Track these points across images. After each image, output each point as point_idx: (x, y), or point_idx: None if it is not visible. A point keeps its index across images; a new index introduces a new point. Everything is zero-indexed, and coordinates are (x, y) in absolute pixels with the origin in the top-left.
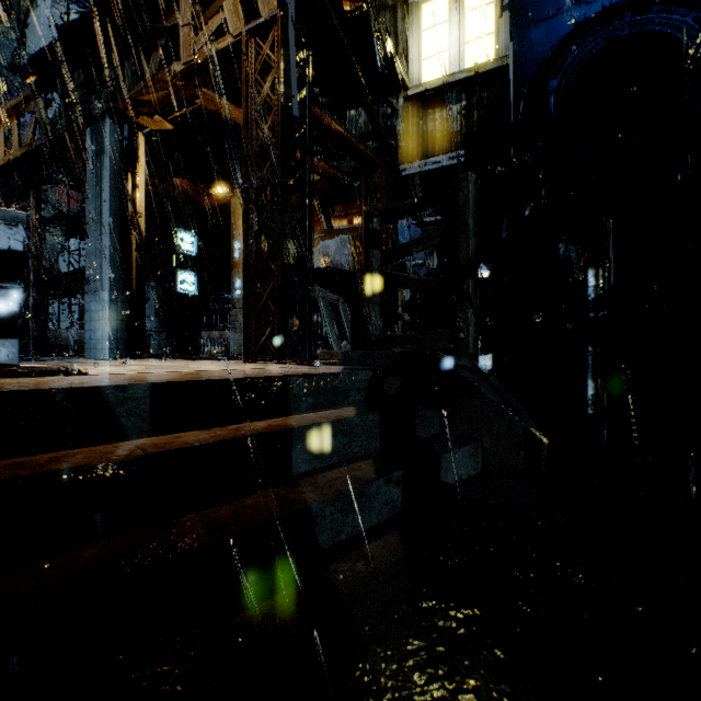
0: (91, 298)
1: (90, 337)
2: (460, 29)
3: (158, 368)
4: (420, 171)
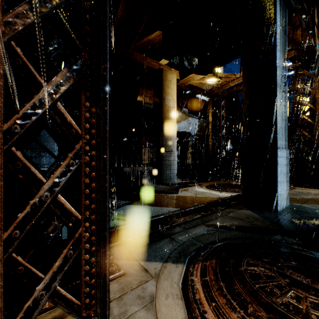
0: (281, 153)
1: (281, 190)
2: None
3: None
4: (206, 100)
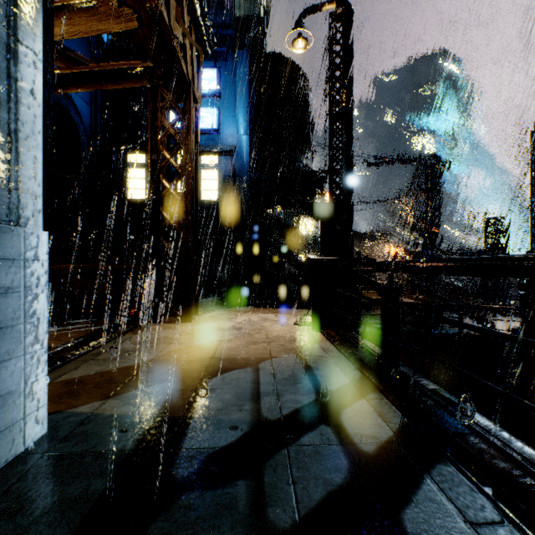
0: None
1: None
2: None
3: (265, 319)
4: None
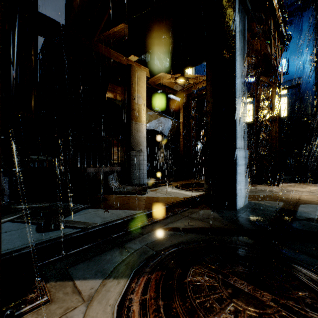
0: (240, 153)
1: (240, 188)
2: None
3: None
4: (178, 101)
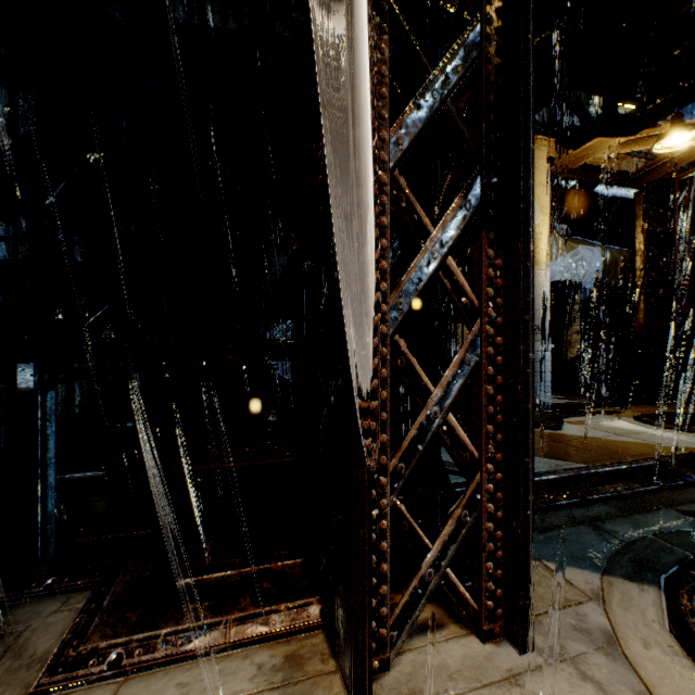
0: None
1: None
2: None
3: None
4: (625, 196)
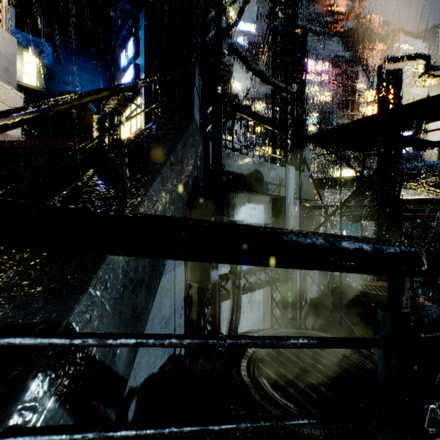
0: None
1: None
2: (22, 65)
3: None
4: None
